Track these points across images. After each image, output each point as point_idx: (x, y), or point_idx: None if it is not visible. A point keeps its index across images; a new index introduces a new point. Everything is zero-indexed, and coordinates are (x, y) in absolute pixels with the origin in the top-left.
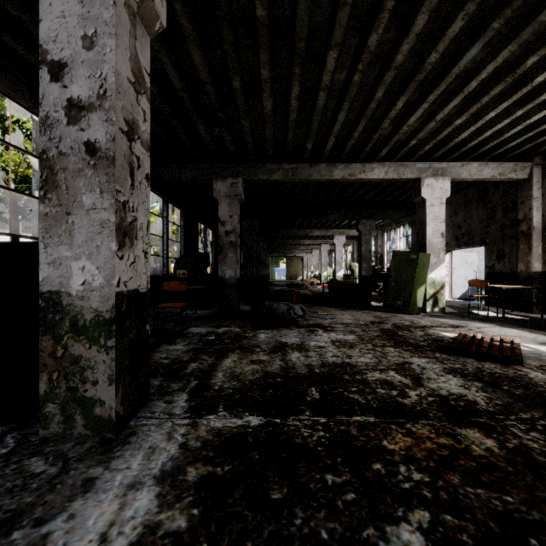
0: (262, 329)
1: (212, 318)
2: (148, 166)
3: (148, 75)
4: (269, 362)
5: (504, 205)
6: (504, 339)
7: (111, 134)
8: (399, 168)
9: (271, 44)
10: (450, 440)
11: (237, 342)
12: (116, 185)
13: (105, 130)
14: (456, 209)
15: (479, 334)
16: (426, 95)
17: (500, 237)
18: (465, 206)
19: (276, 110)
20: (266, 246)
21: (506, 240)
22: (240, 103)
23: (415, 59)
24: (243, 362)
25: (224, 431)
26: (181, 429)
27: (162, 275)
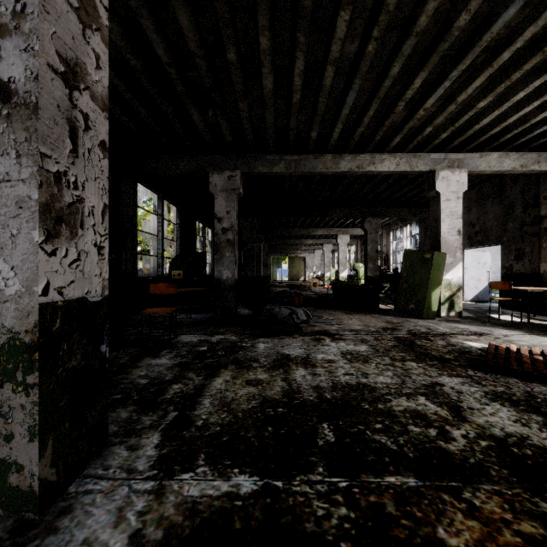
0: (261, 337)
1: (207, 324)
2: (103, 131)
3: (105, 8)
4: (268, 382)
5: (524, 200)
6: (545, 351)
7: (32, 70)
8: (412, 159)
9: (271, 4)
10: (537, 527)
11: (232, 354)
12: (41, 146)
13: (23, 65)
14: (469, 206)
15: (513, 345)
16: (448, 71)
17: (519, 235)
18: (479, 202)
19: (278, 91)
20: (267, 246)
21: (526, 238)
22: (236, 81)
23: (439, 24)
24: (237, 382)
25: (201, 505)
26: (139, 501)
27: (156, 276)
